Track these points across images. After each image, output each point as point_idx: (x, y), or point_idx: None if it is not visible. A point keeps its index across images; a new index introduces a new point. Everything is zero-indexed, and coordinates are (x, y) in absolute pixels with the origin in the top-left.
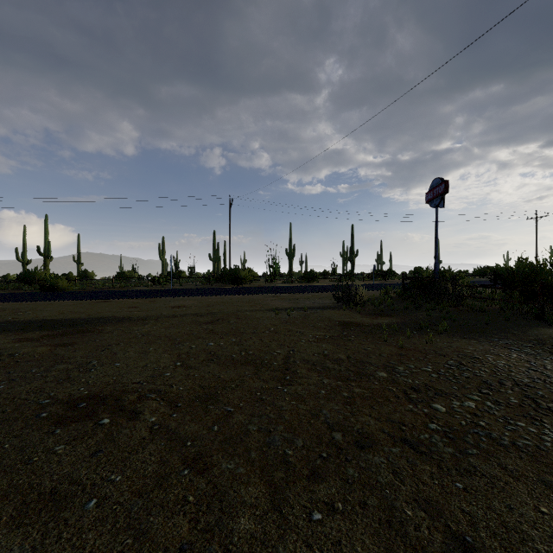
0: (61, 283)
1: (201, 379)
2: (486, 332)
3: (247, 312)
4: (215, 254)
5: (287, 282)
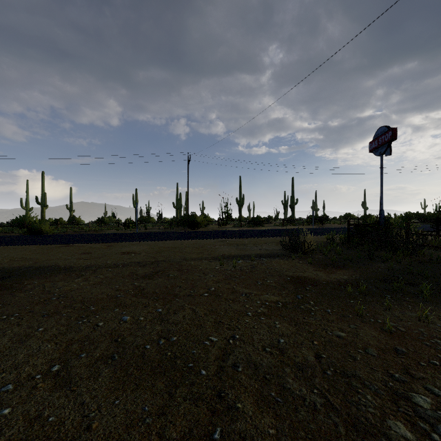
0: (44, 228)
1: (49, 439)
2: None
3: (192, 261)
4: (178, 202)
5: (237, 226)
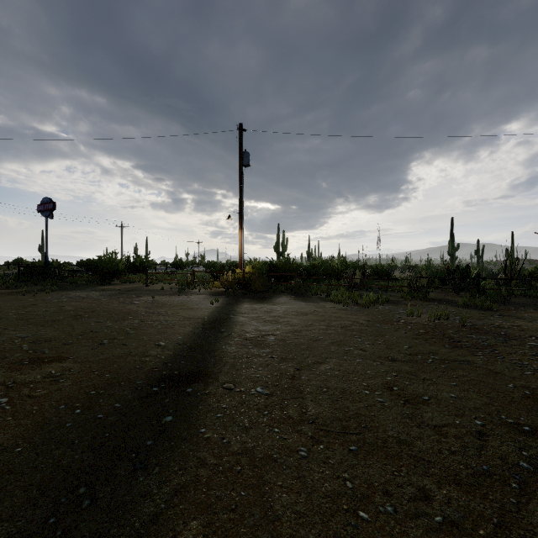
0: None
1: None
2: (76, 289)
3: None
4: None
5: None
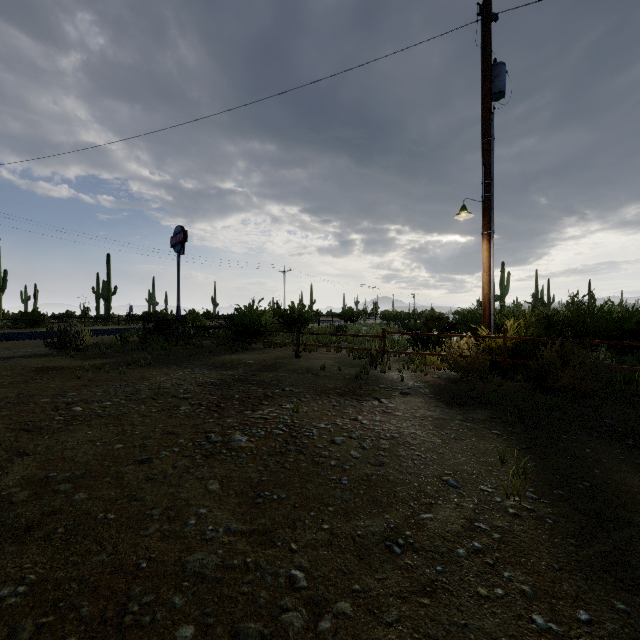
0: None
1: None
2: (184, 362)
3: None
4: None
5: None
